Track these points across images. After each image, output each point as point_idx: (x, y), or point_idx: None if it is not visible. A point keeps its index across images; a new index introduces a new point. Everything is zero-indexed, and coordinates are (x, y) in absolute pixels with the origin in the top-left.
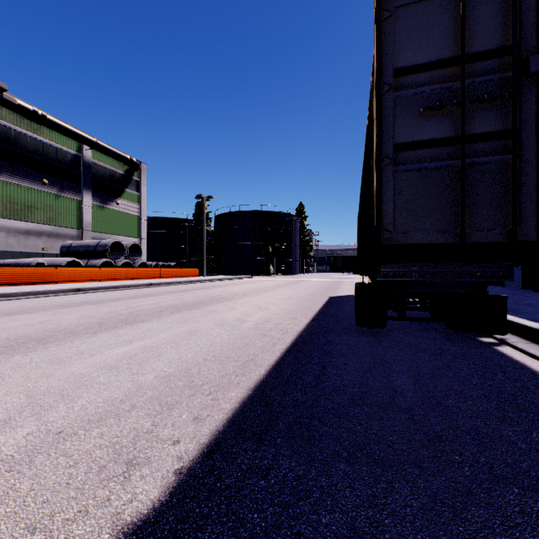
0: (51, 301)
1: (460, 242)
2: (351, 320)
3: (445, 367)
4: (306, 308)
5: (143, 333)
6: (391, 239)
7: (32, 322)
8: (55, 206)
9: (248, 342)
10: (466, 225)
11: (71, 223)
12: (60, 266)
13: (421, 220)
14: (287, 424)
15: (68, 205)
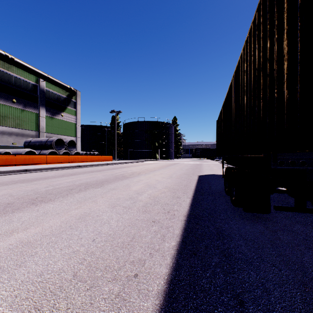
0: None
1: None
2: (226, 199)
3: None
4: (184, 186)
5: (35, 218)
6: None
7: None
8: (20, 116)
9: (135, 233)
10: None
11: (31, 127)
12: (18, 154)
13: None
14: None
15: (29, 116)
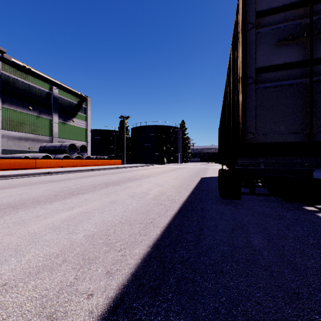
0: (30, 180)
1: (308, 140)
2: (216, 193)
3: (287, 229)
4: (186, 185)
5: (82, 202)
6: (253, 139)
7: (14, 194)
8: (36, 123)
9: (149, 209)
10: (313, 127)
11: (45, 133)
12: (38, 158)
13: (277, 124)
14: (176, 279)
15: (44, 122)
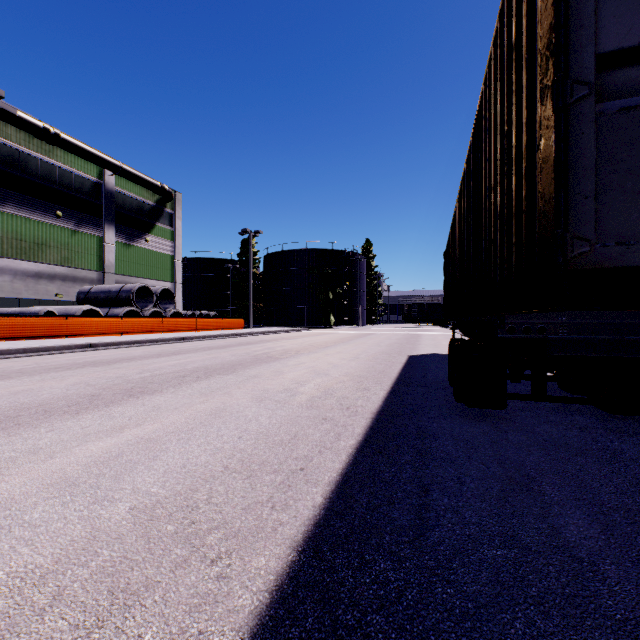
0: (50, 360)
1: None
2: (447, 392)
3: None
4: (379, 373)
5: (146, 414)
6: (589, 257)
7: (2, 394)
8: (71, 244)
9: (297, 431)
10: None
11: (90, 264)
12: (71, 316)
13: None
14: None
15: (87, 243)
